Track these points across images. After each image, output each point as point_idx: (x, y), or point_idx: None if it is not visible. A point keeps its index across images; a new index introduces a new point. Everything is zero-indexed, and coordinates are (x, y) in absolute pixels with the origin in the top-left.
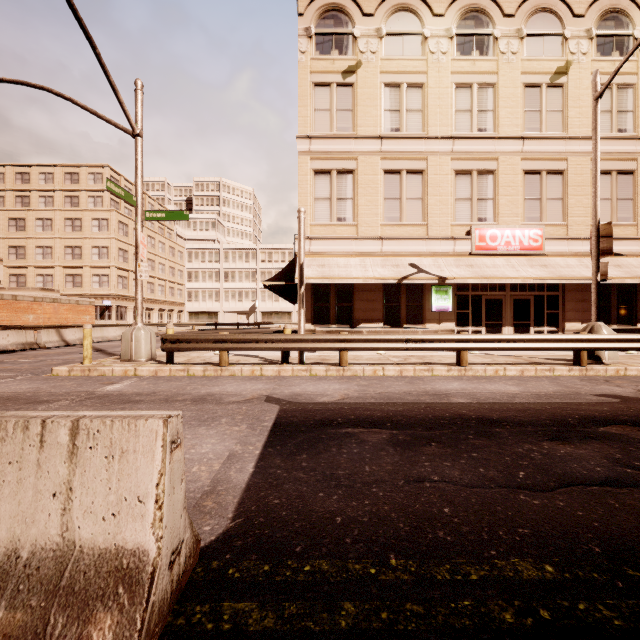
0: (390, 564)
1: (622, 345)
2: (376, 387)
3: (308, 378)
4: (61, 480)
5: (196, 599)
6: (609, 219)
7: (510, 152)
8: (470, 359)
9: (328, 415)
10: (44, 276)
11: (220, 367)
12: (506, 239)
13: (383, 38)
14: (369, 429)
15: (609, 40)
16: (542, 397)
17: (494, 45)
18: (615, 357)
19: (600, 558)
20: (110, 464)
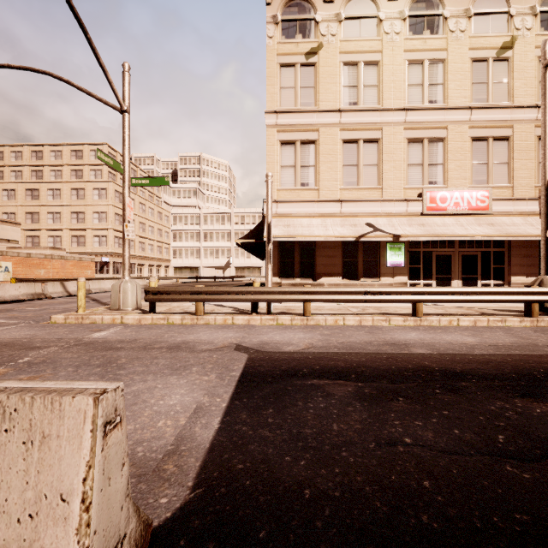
0: None
1: None
2: (338, 336)
3: (275, 327)
4: None
5: None
6: None
7: (459, 121)
8: (424, 310)
9: (294, 365)
10: (54, 237)
11: (196, 316)
12: (455, 200)
13: (342, 22)
14: (334, 381)
15: None
16: (501, 348)
17: (444, 24)
18: None
19: None
20: (28, 452)
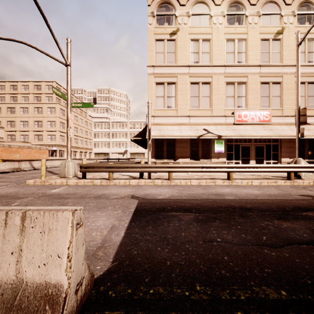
0: (196, 289)
1: (311, 169)
2: (187, 191)
3: (152, 186)
4: (16, 245)
5: (90, 309)
6: (304, 106)
7: (254, 73)
8: (234, 176)
9: (163, 205)
10: (24, 135)
11: (109, 180)
12: (252, 116)
13: (190, 16)
14: (184, 213)
15: (304, 16)
16: (272, 196)
17: (245, 19)
18: (308, 175)
19: (311, 287)
20: (43, 236)
